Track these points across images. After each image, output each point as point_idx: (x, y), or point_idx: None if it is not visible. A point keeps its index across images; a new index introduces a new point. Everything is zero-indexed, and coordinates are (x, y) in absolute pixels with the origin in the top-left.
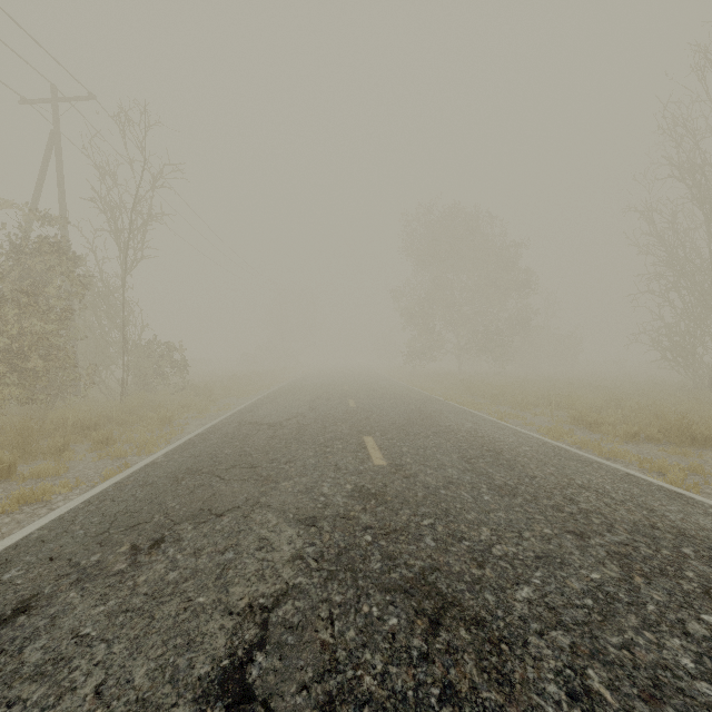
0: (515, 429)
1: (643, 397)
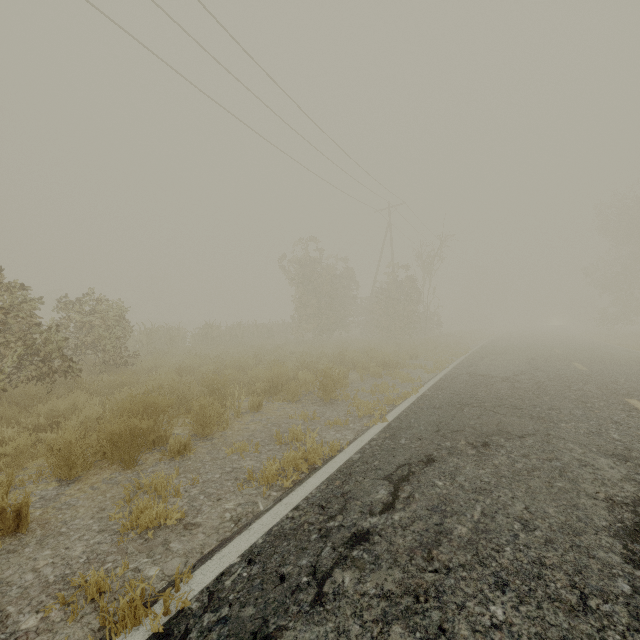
0: None
1: None
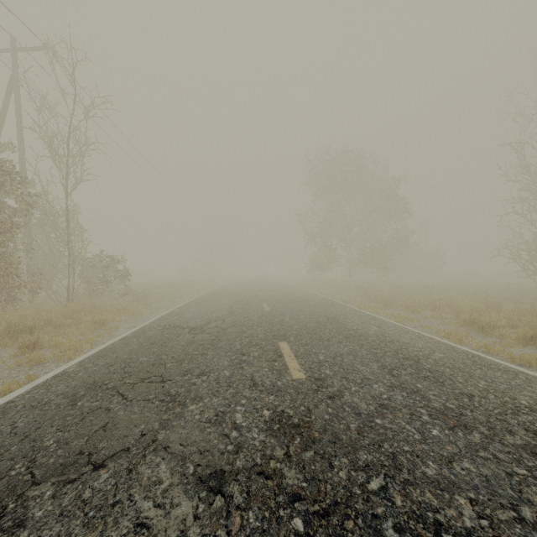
0: (418, 333)
1: (512, 301)
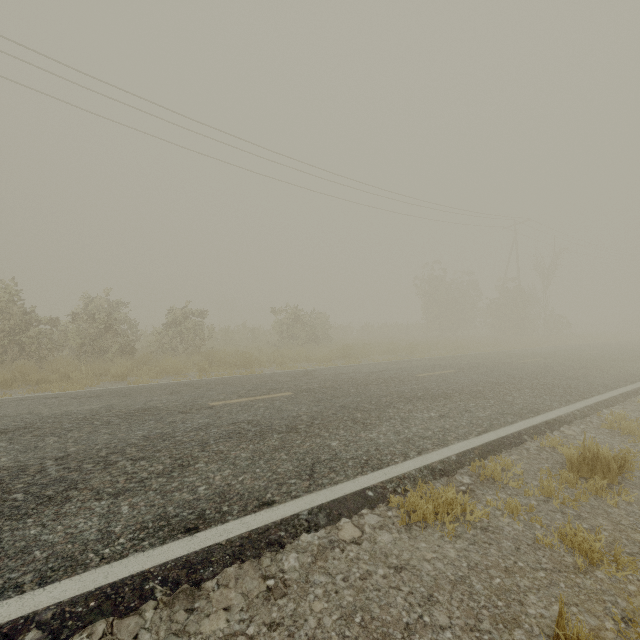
0: None
1: None
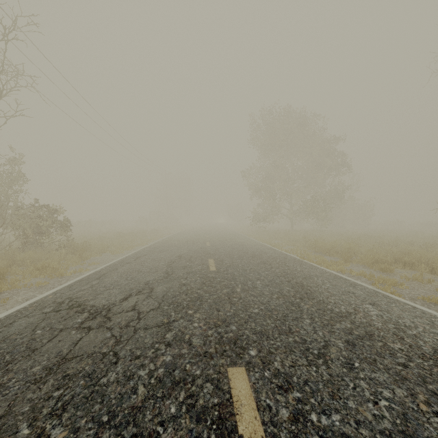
0: None
1: None
